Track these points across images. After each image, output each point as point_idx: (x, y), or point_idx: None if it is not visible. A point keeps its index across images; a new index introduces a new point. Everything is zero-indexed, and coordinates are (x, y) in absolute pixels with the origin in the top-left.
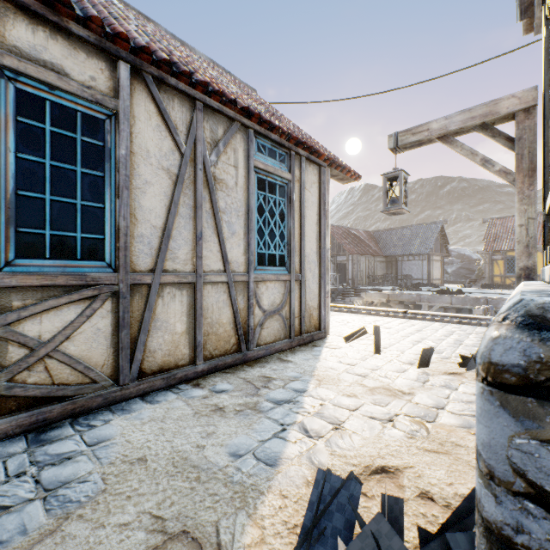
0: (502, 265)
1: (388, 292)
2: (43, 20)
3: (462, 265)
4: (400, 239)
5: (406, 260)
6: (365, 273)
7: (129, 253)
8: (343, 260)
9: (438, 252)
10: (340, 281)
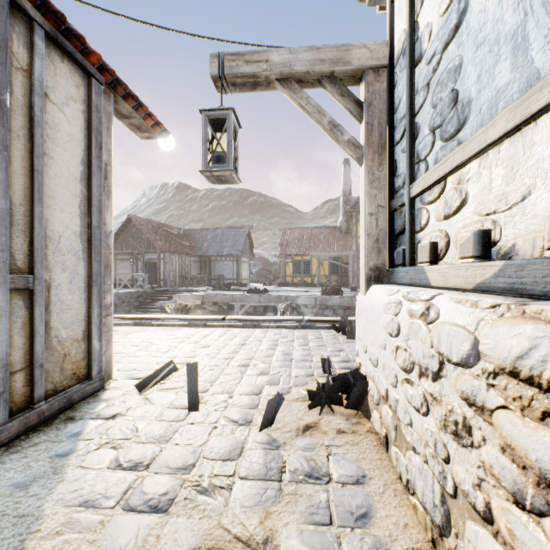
0: (292, 267)
1: (202, 293)
2: None
3: (263, 266)
4: (214, 239)
5: (219, 261)
6: (179, 273)
7: None
8: (153, 259)
9: (246, 254)
10: (151, 282)
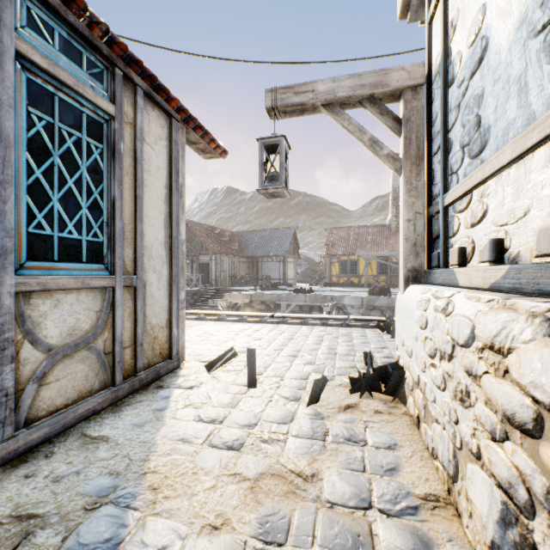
0: (338, 267)
1: (251, 293)
2: None
3: (309, 266)
4: (261, 241)
5: (265, 261)
6: (229, 273)
7: None
8: (206, 260)
9: (292, 254)
10: (203, 281)
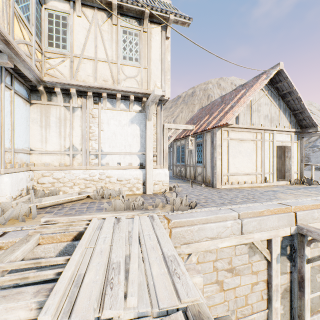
0: None
1: None
2: (182, 139)
3: None
4: None
5: None
6: None
7: (185, 162)
8: None
9: None
10: None
